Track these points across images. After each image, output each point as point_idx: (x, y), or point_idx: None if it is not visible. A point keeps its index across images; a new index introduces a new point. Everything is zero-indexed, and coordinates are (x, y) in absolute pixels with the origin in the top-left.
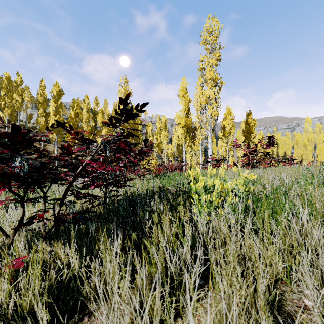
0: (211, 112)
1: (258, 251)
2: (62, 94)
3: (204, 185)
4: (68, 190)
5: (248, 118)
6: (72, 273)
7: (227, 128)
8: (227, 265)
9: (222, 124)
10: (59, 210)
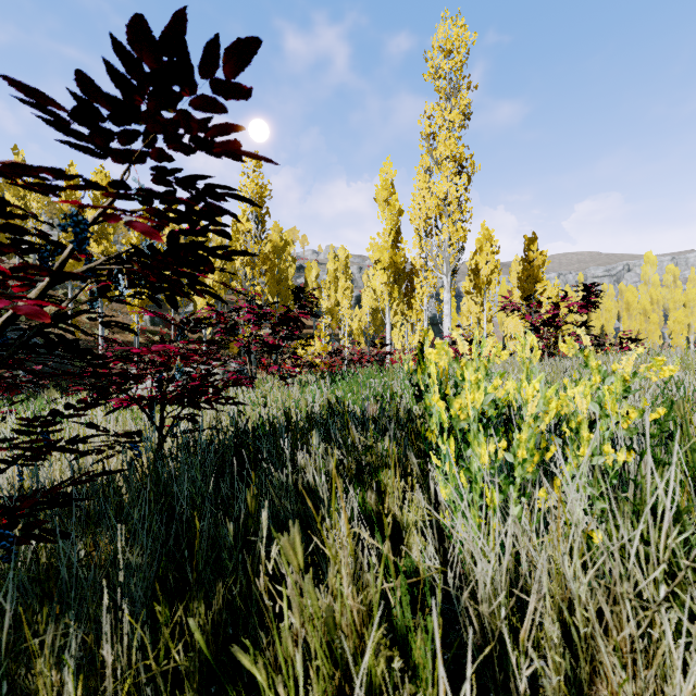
0: (450, 232)
1: None
2: None
3: (485, 401)
4: None
5: (531, 249)
6: None
7: (484, 272)
8: None
9: (470, 265)
10: None
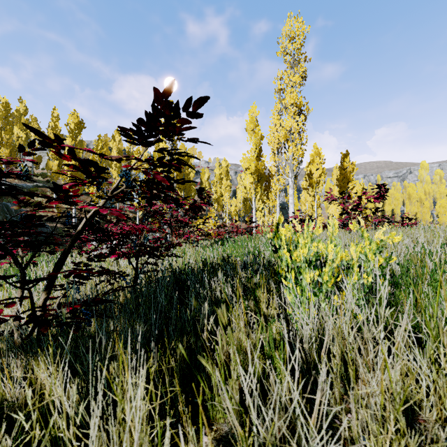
0: (293, 151)
1: (426, 382)
2: (82, 127)
3: (308, 253)
4: (60, 263)
5: (345, 160)
6: (50, 438)
7: (315, 176)
8: (380, 424)
9: (306, 170)
10: (45, 300)
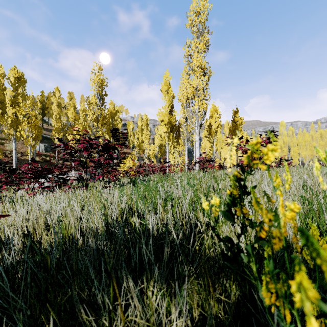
0: (199, 105)
1: None
2: (22, 81)
3: None
4: None
5: (236, 116)
6: None
7: (213, 127)
8: None
9: (205, 124)
10: None
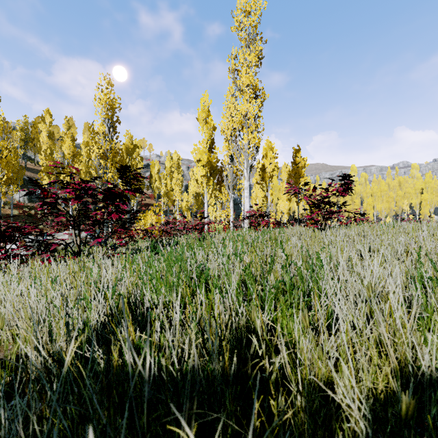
0: (249, 138)
1: None
2: None
3: None
4: None
5: (297, 156)
6: None
7: (268, 170)
8: None
9: (257, 167)
10: None
